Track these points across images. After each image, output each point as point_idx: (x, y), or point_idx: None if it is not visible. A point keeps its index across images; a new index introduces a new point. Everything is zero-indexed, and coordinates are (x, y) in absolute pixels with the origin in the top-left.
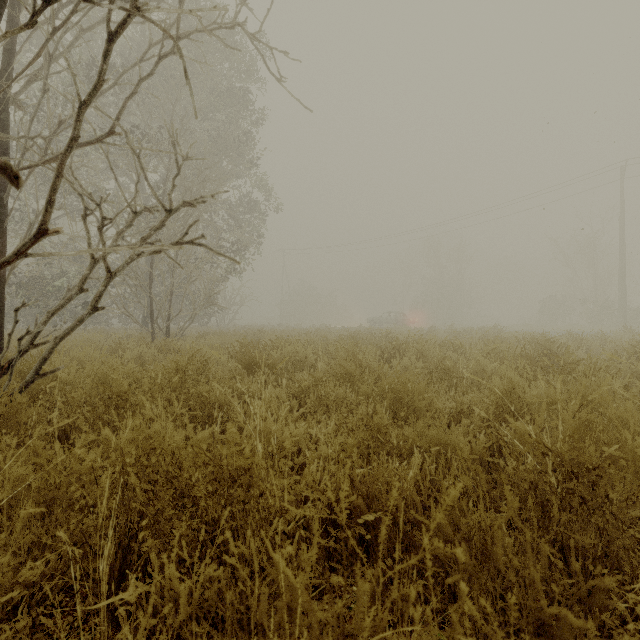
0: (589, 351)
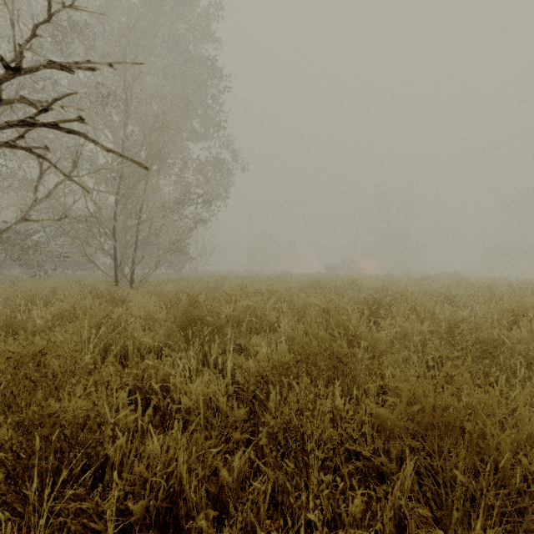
0: None
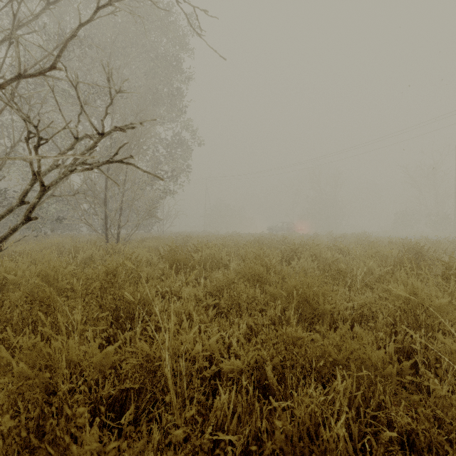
0: (446, 253)
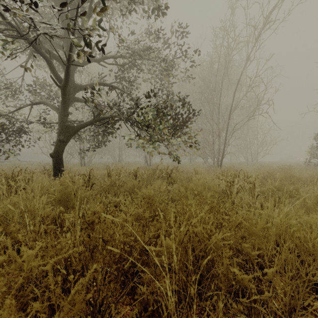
0: None
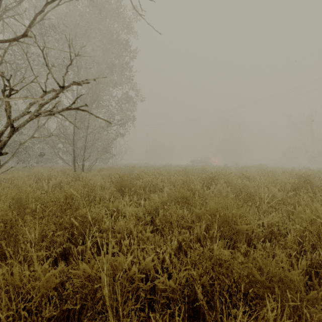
0: None
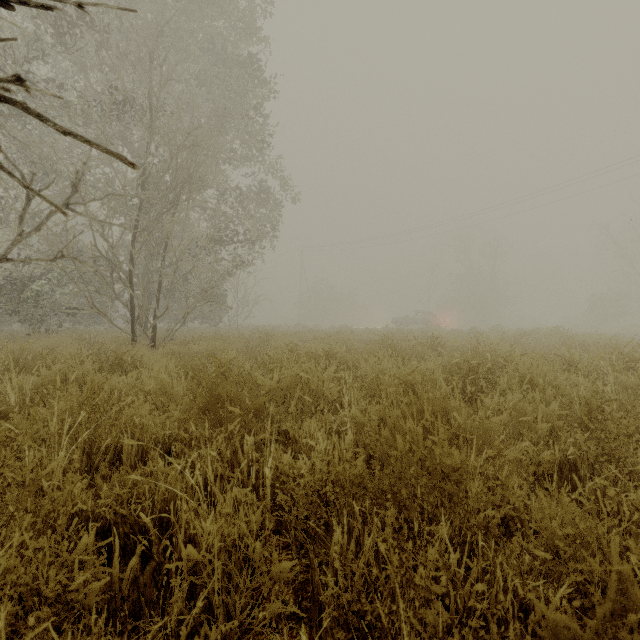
0: None
